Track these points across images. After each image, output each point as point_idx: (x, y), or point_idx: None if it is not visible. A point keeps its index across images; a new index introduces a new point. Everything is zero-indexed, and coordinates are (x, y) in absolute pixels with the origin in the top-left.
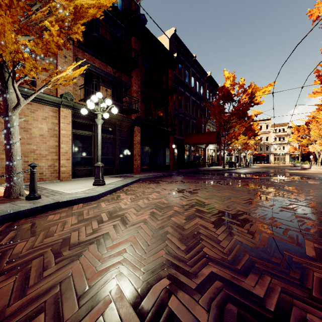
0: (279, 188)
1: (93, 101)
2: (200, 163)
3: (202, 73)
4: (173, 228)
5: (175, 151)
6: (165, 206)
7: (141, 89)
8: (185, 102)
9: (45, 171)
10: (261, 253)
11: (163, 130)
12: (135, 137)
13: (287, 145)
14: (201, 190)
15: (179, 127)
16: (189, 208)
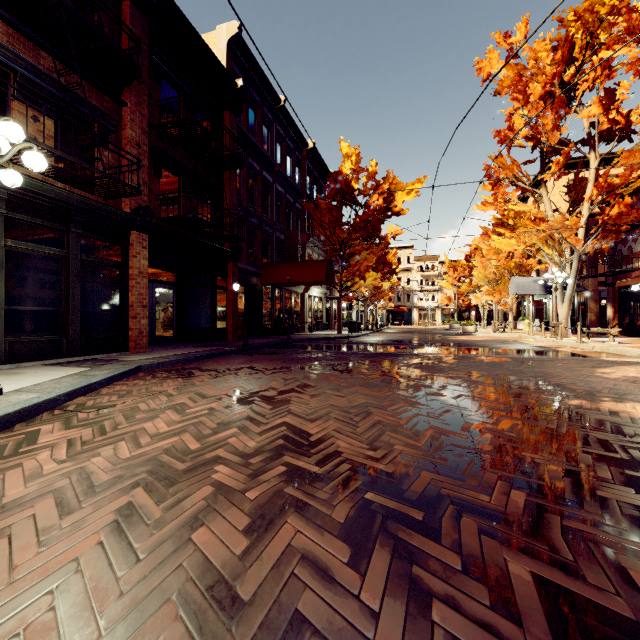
0: (455, 375)
1: None
2: (295, 325)
3: (298, 140)
4: (188, 607)
5: (241, 297)
6: (186, 467)
7: (150, 141)
8: (262, 194)
9: None
10: None
11: (211, 247)
12: (133, 258)
13: (438, 293)
14: (298, 393)
15: (249, 245)
16: (265, 466)
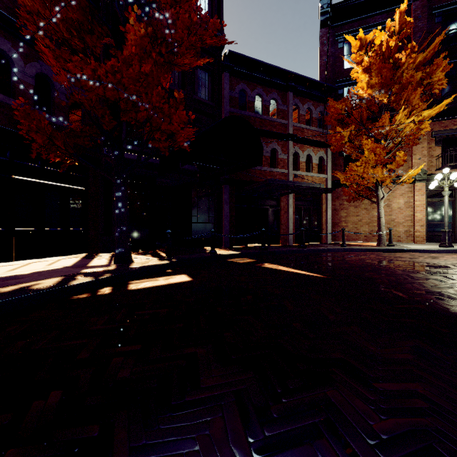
0: None
1: (438, 179)
2: None
3: None
4: None
5: None
6: None
7: None
8: None
9: (401, 235)
10: None
11: None
12: None
13: None
14: None
15: None
16: None
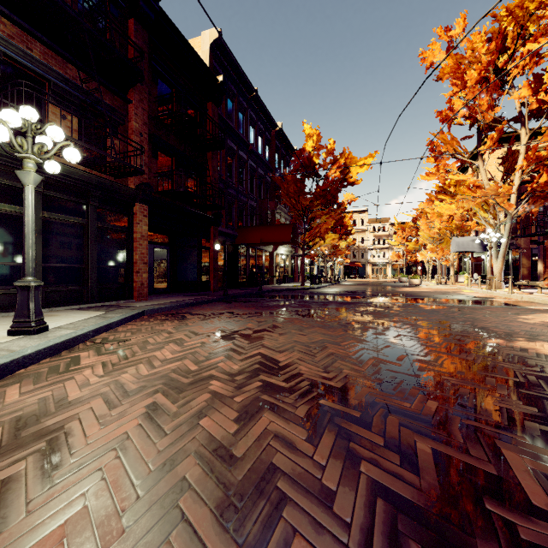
0: (397, 320)
1: (8, 123)
2: (265, 278)
3: (268, 123)
4: (202, 460)
5: (221, 255)
6: (189, 381)
7: (150, 130)
8: (238, 169)
9: None
10: (444, 527)
11: (197, 215)
12: (137, 224)
13: (389, 250)
14: (269, 332)
15: (228, 212)
16: (246, 381)
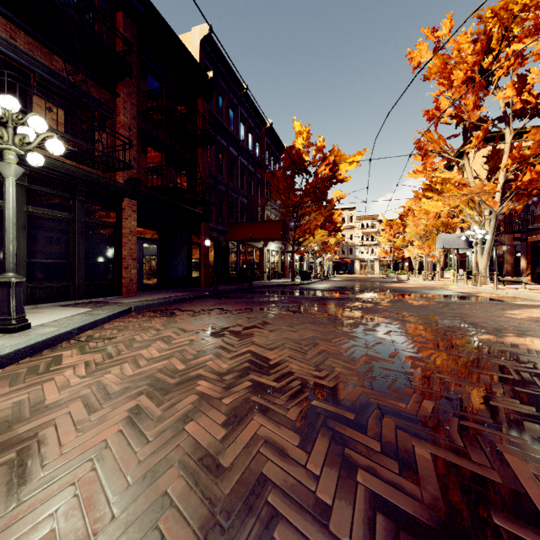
0: (387, 315)
1: None
2: (256, 274)
3: (258, 120)
4: (187, 470)
5: (211, 251)
6: (176, 382)
7: (139, 125)
8: (229, 166)
9: None
10: None
11: (187, 210)
12: (125, 220)
13: (377, 247)
14: (260, 329)
15: (218, 208)
16: (235, 381)
